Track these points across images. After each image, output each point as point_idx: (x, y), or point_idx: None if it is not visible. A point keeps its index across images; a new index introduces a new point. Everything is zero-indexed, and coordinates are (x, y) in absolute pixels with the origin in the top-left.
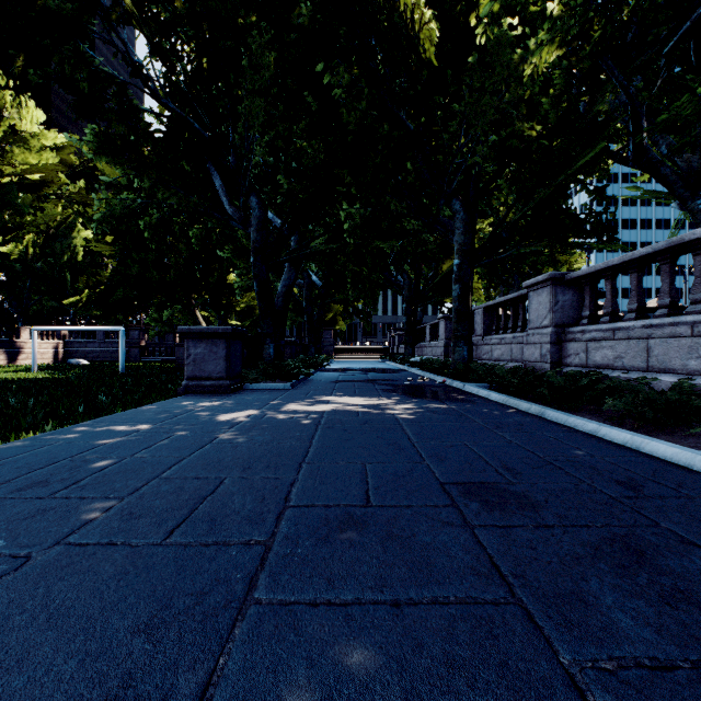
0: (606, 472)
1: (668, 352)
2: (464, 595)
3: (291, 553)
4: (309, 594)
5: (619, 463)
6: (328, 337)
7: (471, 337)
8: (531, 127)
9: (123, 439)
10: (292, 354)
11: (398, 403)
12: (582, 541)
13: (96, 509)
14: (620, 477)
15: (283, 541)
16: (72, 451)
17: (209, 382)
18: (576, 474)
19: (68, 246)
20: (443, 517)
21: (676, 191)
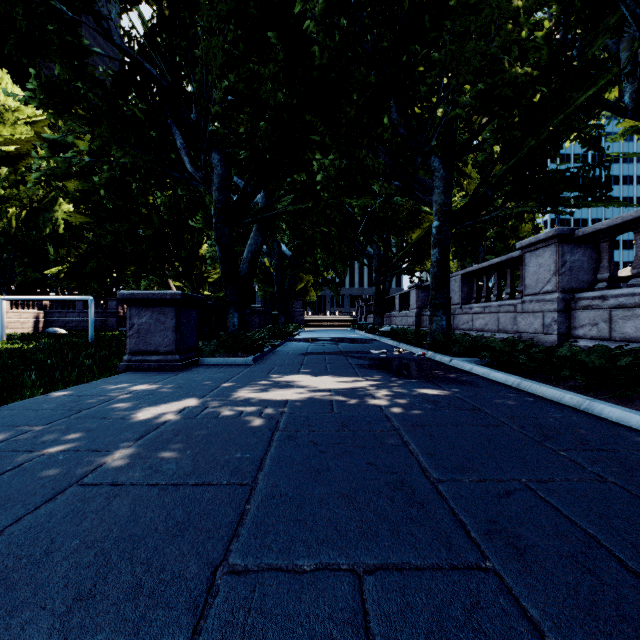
0: None
1: None
2: None
3: None
4: None
5: None
6: (298, 307)
7: (450, 306)
8: (524, 68)
9: None
10: (261, 323)
11: (381, 386)
12: None
13: None
14: None
15: None
16: None
17: (155, 357)
18: None
19: (50, 220)
20: None
21: None
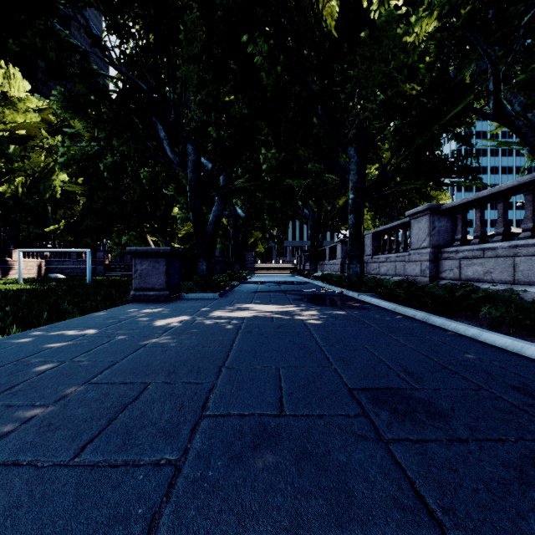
0: (499, 377)
1: (533, 267)
2: None
3: (201, 477)
4: None
5: (508, 367)
6: (250, 257)
7: (363, 257)
8: (412, 88)
9: (68, 343)
10: (222, 270)
11: (305, 310)
12: (502, 460)
13: (17, 419)
14: (513, 381)
15: (194, 460)
16: (20, 355)
17: (152, 293)
18: (472, 379)
19: (49, 187)
20: (355, 429)
21: (527, 139)
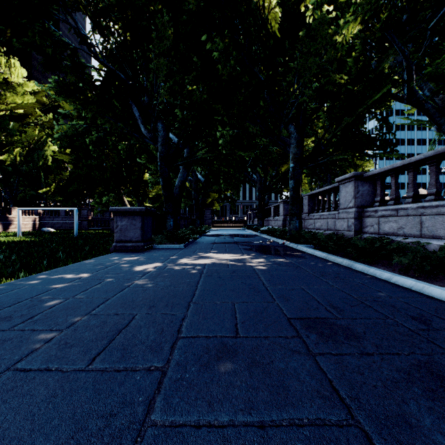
0: (402, 309)
1: (435, 224)
2: (314, 417)
3: (181, 378)
4: (194, 416)
5: (410, 303)
6: (208, 214)
7: (301, 214)
8: (341, 77)
9: (69, 284)
10: (185, 225)
11: (254, 258)
12: (396, 367)
13: (42, 340)
14: (413, 313)
15: (175, 367)
16: (33, 293)
17: (130, 244)
18: (382, 311)
19: (42, 156)
20: (291, 346)
21: (434, 119)
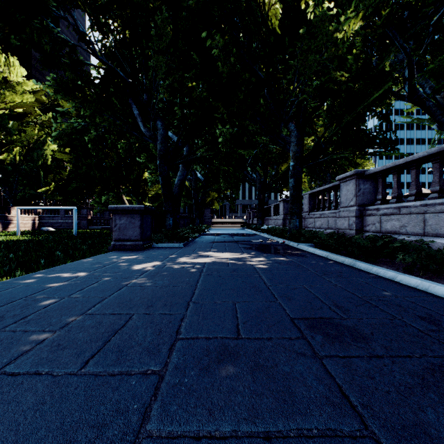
0: (409, 309)
1: (439, 222)
2: (325, 427)
3: (180, 383)
4: (193, 426)
5: (417, 302)
6: (207, 213)
7: (301, 213)
8: (342, 75)
9: (65, 283)
10: (185, 224)
11: (254, 257)
12: (409, 371)
13: (33, 341)
14: (421, 313)
15: (173, 371)
16: (27, 293)
17: (129, 243)
18: (388, 311)
19: (41, 155)
20: (296, 348)
21: (436, 117)
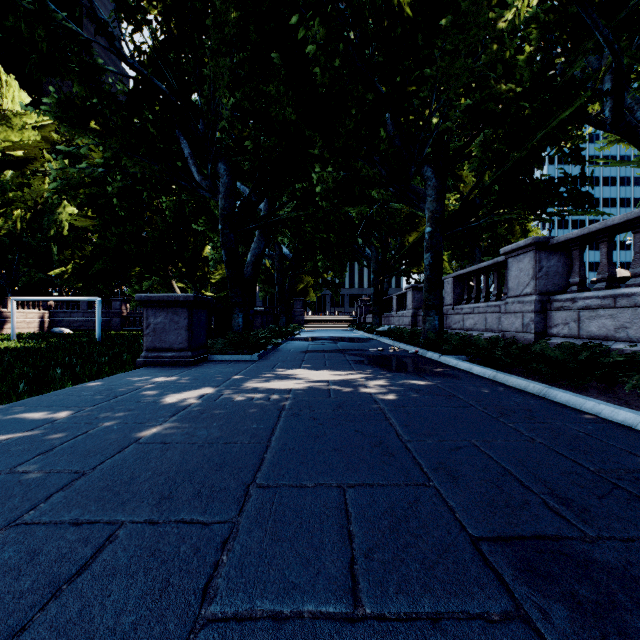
0: None
1: None
2: None
3: None
4: None
5: None
6: (298, 308)
7: (442, 307)
8: (509, 87)
9: (24, 436)
10: (263, 323)
11: (373, 378)
12: None
13: None
14: None
15: None
16: None
17: (170, 354)
18: None
19: (54, 222)
20: None
21: None
